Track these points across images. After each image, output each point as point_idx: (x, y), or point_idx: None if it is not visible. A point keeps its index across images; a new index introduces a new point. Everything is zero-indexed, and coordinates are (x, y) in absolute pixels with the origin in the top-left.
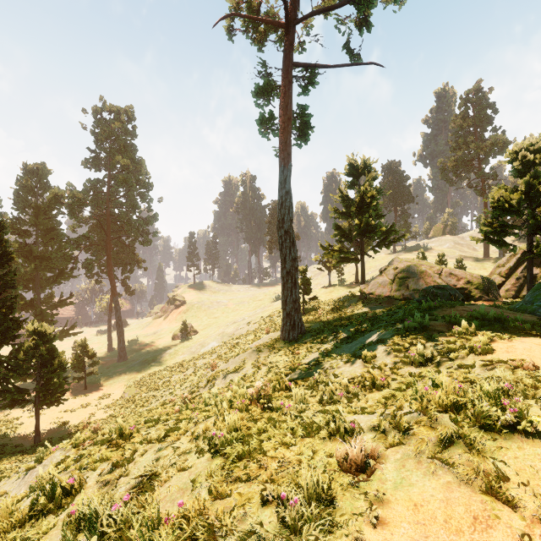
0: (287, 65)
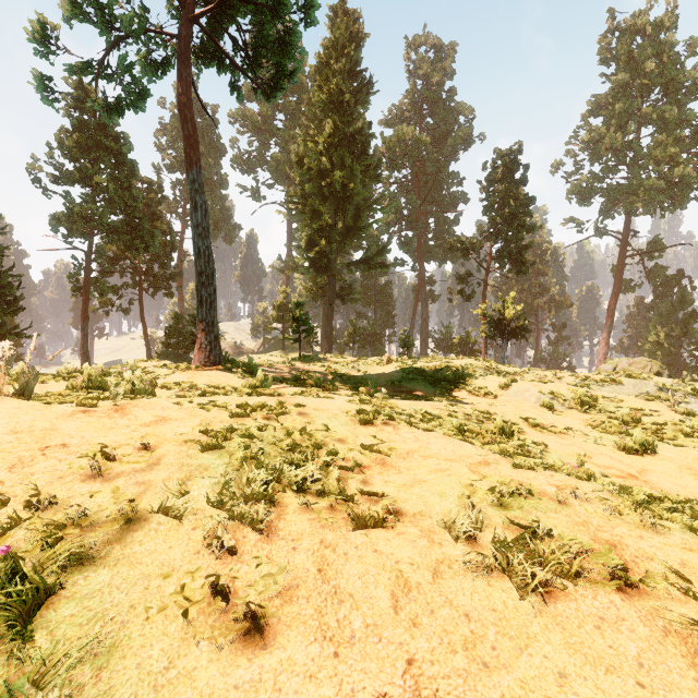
0: (181, 256)
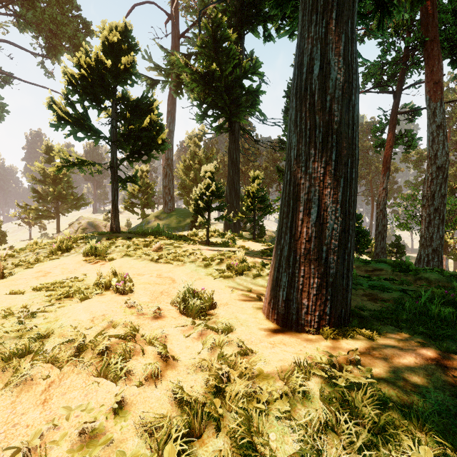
0: None
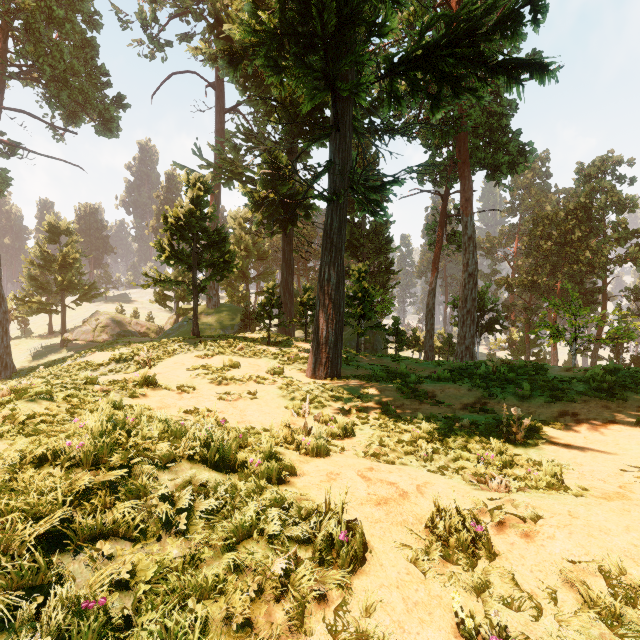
0: None
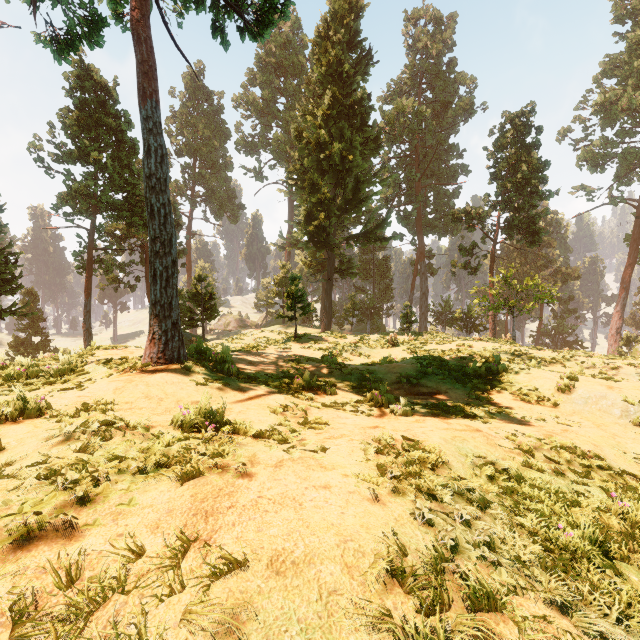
0: (190, 235)
